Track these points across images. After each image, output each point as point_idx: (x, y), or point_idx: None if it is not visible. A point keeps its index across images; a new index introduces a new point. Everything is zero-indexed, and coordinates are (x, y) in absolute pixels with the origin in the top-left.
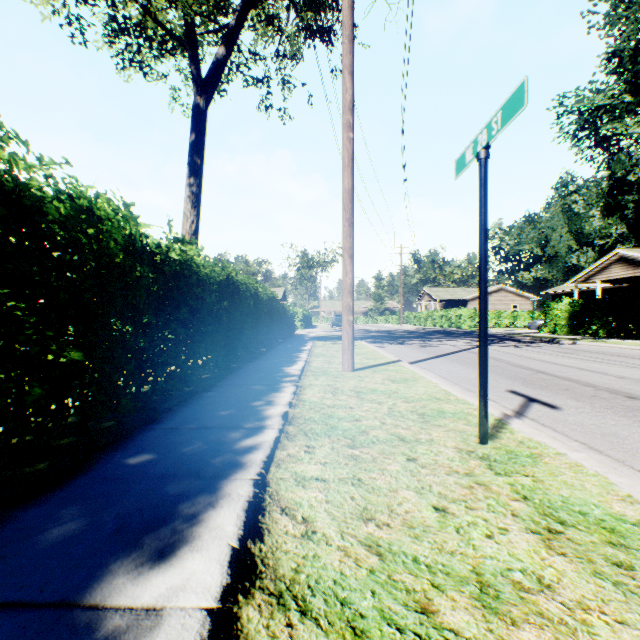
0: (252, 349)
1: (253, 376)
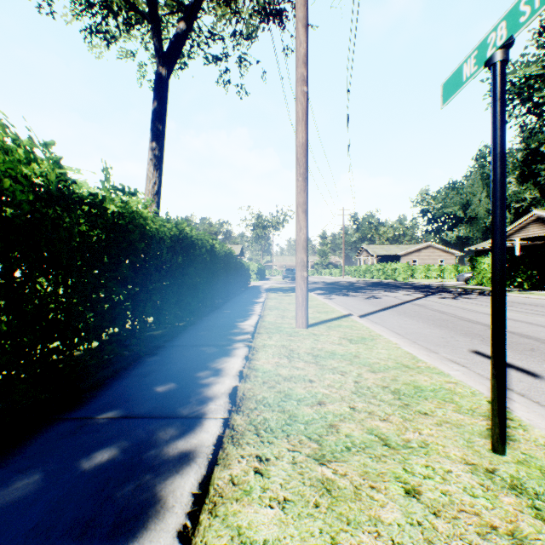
0: (208, 303)
1: (205, 334)
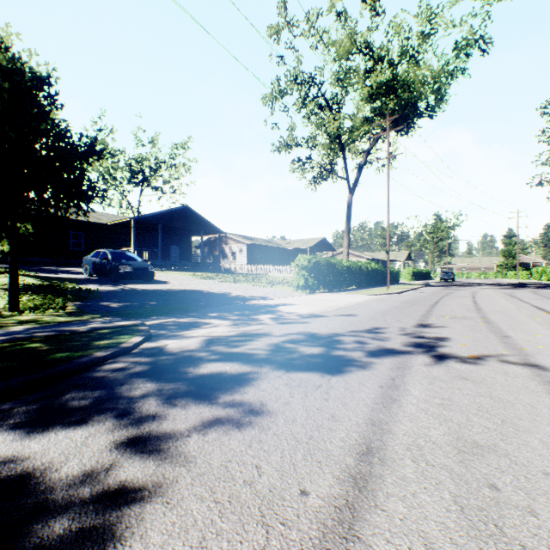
0: (365, 284)
1: (363, 288)
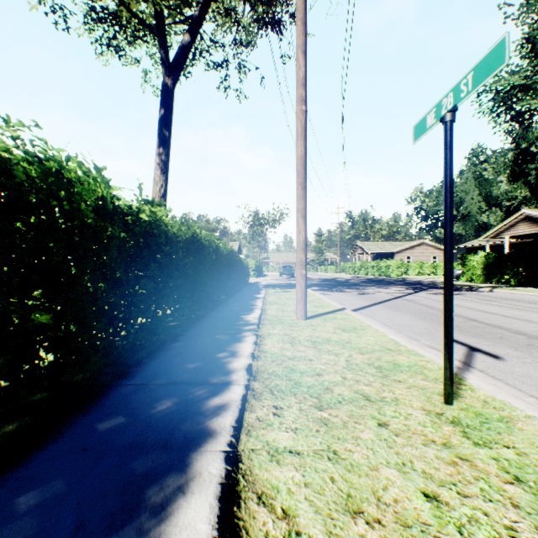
0: (214, 298)
1: (216, 325)
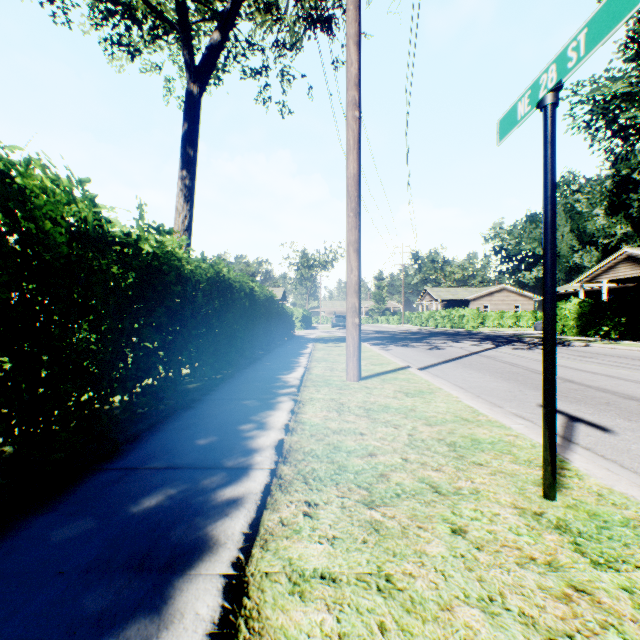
0: (247, 354)
1: (245, 387)
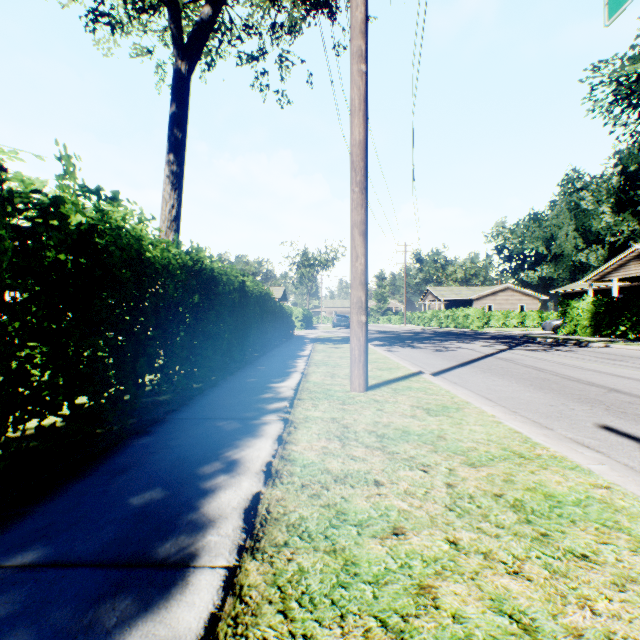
0: (236, 357)
1: (226, 400)
